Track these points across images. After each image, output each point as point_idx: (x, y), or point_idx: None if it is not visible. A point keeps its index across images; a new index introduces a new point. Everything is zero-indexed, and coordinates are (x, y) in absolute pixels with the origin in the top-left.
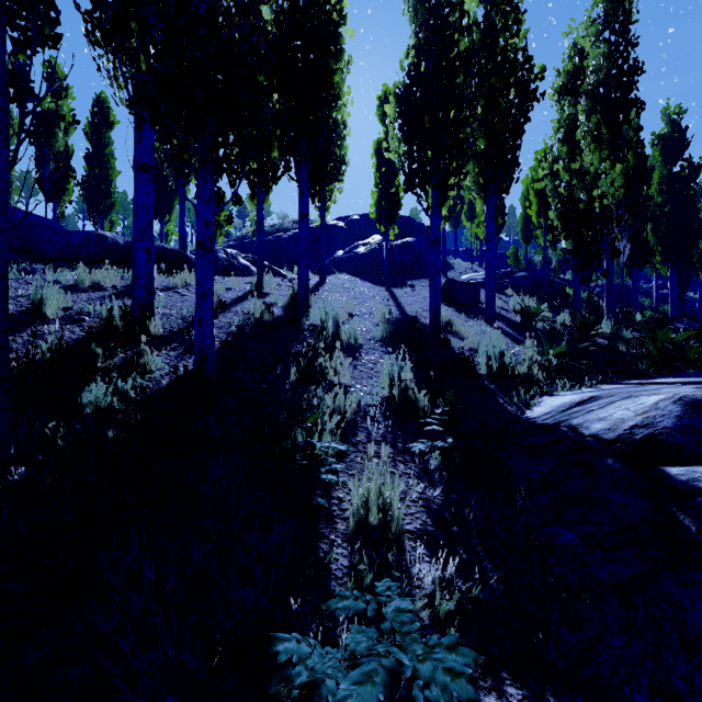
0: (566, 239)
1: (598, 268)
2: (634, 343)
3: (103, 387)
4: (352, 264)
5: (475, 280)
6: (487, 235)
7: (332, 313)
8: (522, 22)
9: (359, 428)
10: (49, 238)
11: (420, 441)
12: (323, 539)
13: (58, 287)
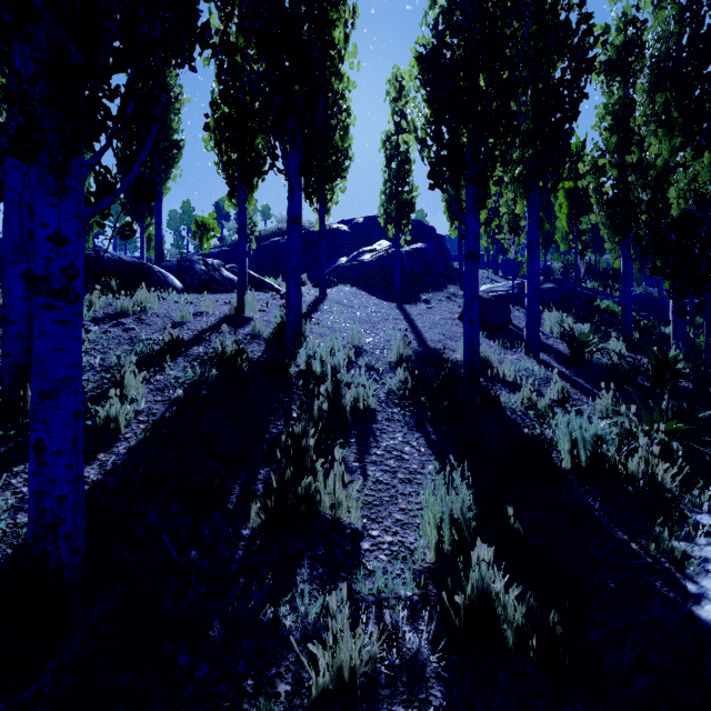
0: (658, 253)
1: (707, 294)
2: None
3: None
4: (357, 274)
5: (496, 292)
6: (529, 244)
7: (331, 360)
8: None
9: None
10: None
11: None
12: None
13: None
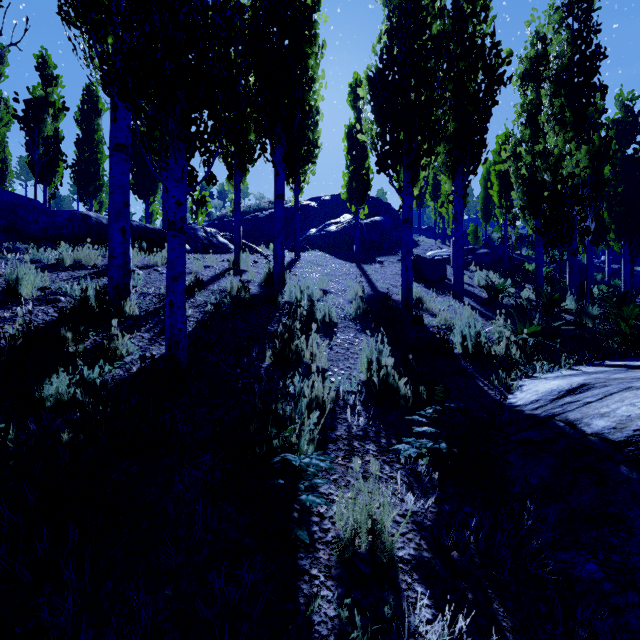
0: (536, 218)
1: (568, 246)
2: (598, 319)
3: (65, 378)
4: (324, 242)
5: (440, 256)
6: (455, 214)
7: (307, 291)
8: (489, 9)
9: (338, 420)
10: (35, 218)
11: (407, 441)
12: (302, 575)
13: (39, 266)
